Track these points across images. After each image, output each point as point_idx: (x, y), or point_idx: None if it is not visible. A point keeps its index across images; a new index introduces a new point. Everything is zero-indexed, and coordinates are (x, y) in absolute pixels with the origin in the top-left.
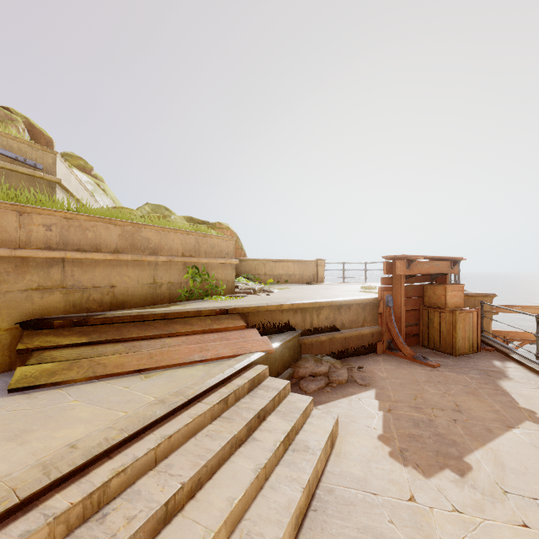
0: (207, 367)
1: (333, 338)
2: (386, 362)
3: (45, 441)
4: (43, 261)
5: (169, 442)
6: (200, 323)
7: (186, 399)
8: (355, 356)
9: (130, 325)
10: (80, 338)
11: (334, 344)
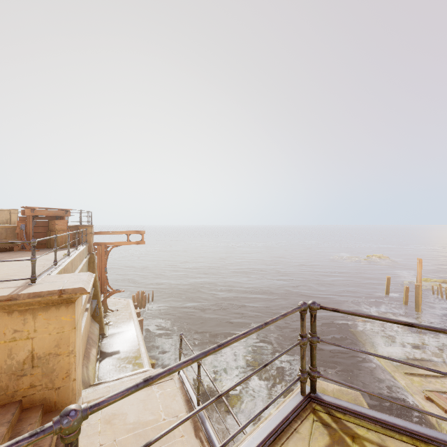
0: None
1: None
2: (14, 252)
3: None
4: None
5: None
6: None
7: None
8: None
9: None
10: None
11: None
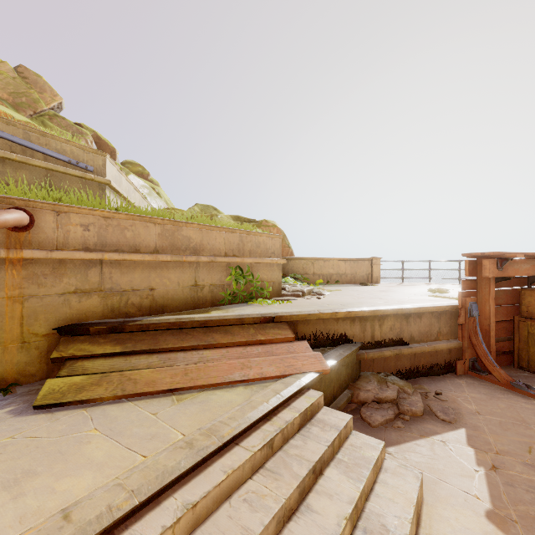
0: (249, 391)
1: (400, 353)
2: (472, 388)
3: (42, 497)
4: (81, 263)
5: (194, 513)
6: (242, 333)
7: (220, 443)
8: (428, 376)
9: (166, 333)
10: (114, 346)
11: (401, 360)
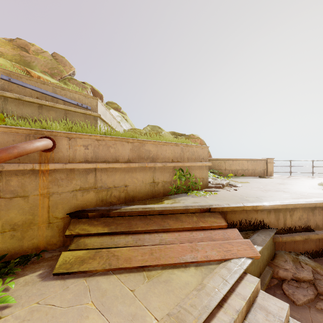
0: (199, 272)
1: (308, 238)
2: None
3: None
4: (83, 170)
5: None
6: (188, 220)
7: None
8: None
9: (136, 218)
10: (103, 228)
11: (308, 242)
